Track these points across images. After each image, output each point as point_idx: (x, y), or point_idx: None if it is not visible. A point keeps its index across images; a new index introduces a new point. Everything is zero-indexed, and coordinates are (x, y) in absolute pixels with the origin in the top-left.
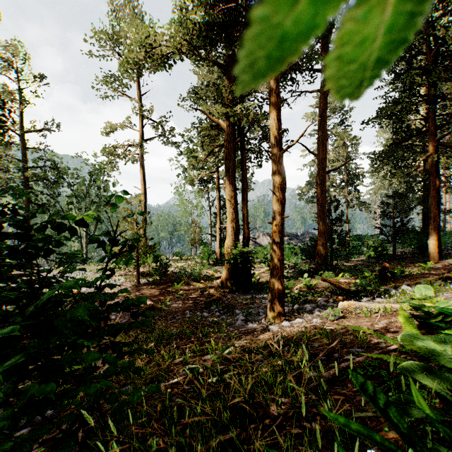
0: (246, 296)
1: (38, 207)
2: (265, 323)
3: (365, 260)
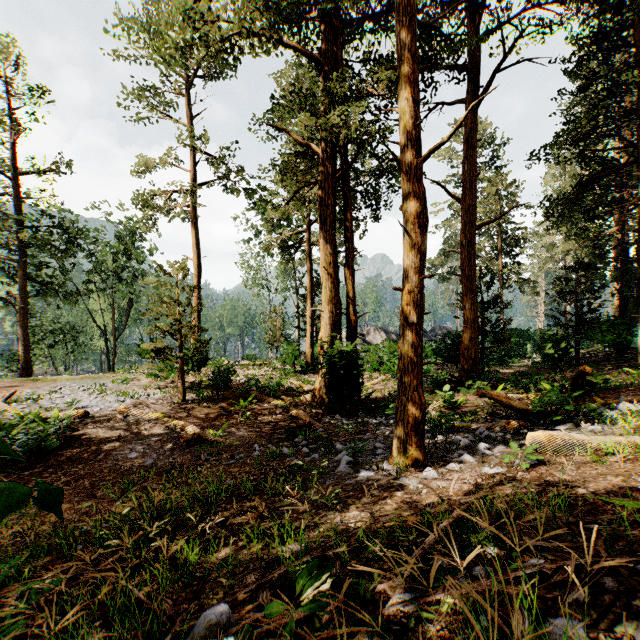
0: (353, 420)
1: (42, 288)
2: (390, 469)
3: (531, 365)
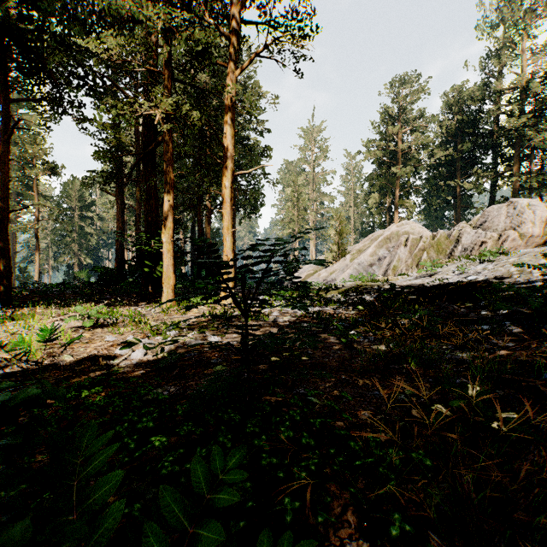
0: None
1: None
2: None
3: None
